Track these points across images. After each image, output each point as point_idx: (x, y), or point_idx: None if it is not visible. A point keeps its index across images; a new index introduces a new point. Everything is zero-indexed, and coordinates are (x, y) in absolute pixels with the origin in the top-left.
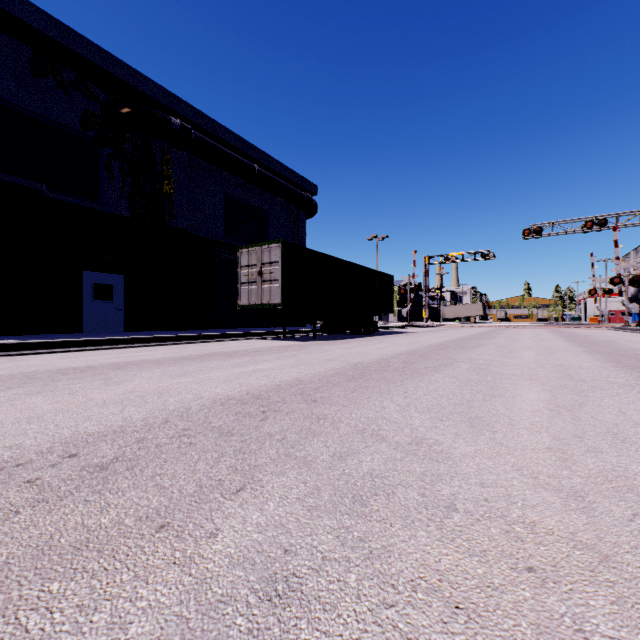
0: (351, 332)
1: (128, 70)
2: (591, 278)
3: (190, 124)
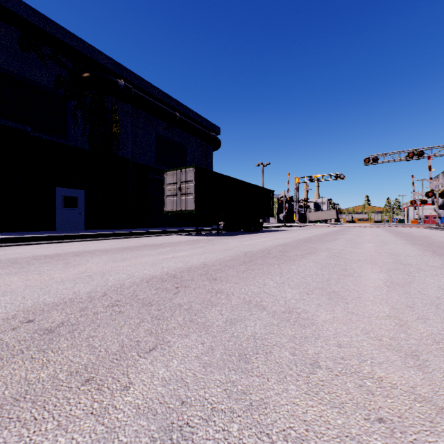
0: (244, 230)
1: (87, 46)
2: (412, 192)
3: (131, 85)
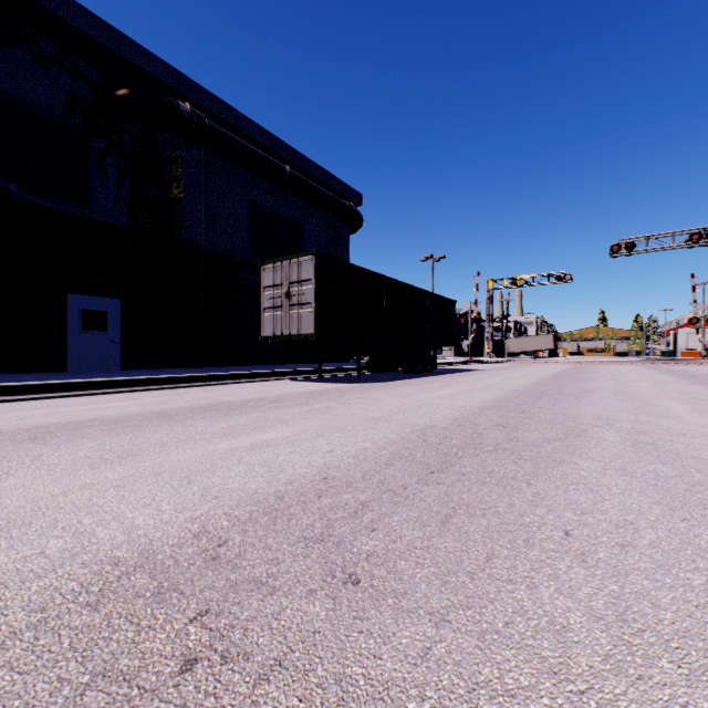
0: (404, 370)
1: (123, 41)
2: (692, 304)
3: (205, 113)
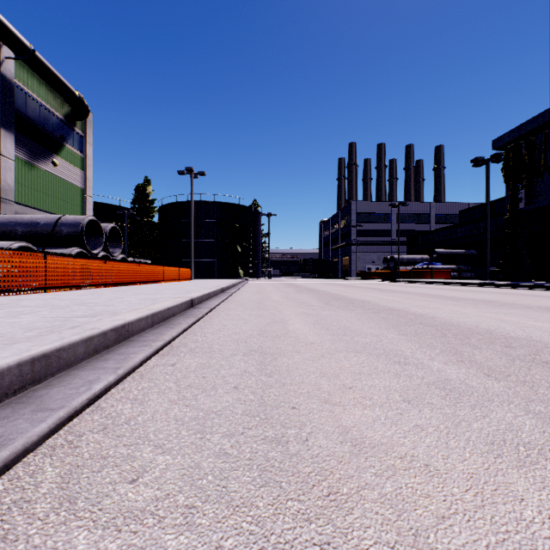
0: None
1: None
2: None
3: None
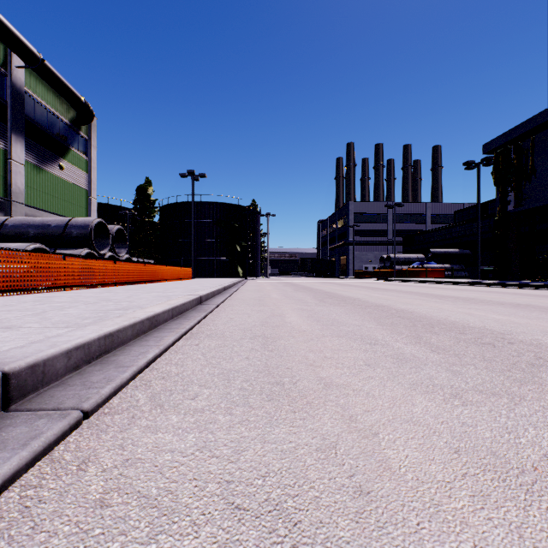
0: None
1: None
2: None
3: None
